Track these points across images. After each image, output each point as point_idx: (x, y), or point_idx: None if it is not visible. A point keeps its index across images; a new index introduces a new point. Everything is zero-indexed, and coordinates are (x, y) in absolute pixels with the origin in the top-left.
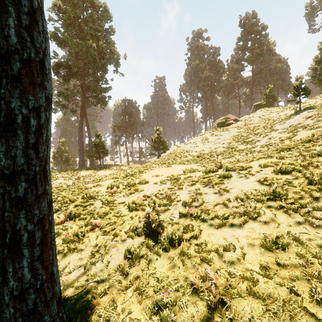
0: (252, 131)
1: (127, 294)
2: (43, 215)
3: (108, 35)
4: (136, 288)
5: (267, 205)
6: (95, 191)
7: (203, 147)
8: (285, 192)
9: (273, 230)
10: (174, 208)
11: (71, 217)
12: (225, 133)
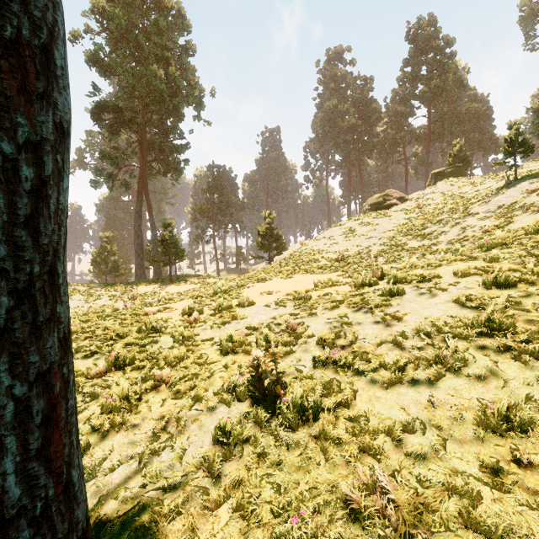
0: (431, 216)
1: (220, 517)
2: (49, 365)
3: (184, 56)
4: (237, 505)
5: (478, 344)
6: (162, 320)
7: (346, 245)
8: (512, 321)
9: (496, 392)
10: (302, 350)
11: (118, 365)
12: (383, 221)
